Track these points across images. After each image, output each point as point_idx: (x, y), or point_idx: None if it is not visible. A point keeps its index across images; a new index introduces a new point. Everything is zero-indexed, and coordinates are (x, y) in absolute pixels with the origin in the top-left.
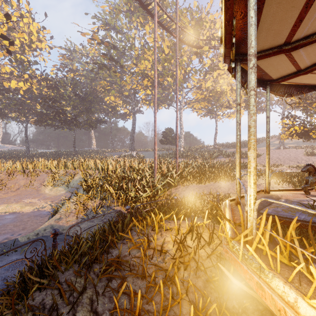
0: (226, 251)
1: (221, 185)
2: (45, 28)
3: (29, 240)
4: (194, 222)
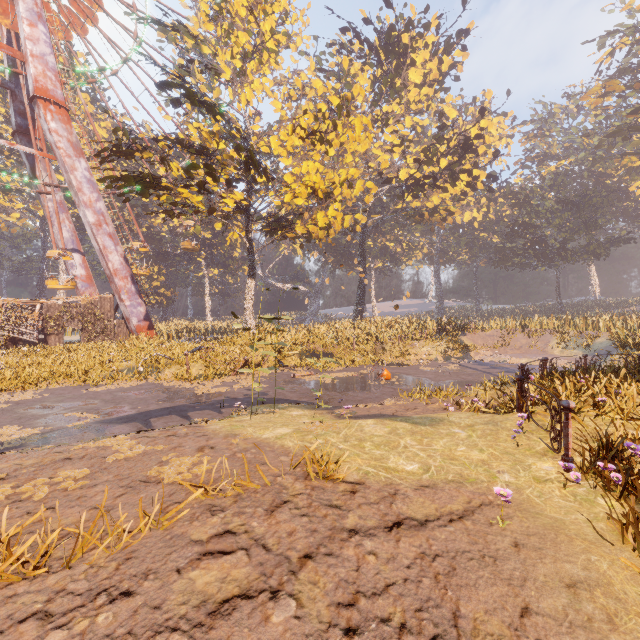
0: None
1: None
2: (505, 114)
3: None
4: None
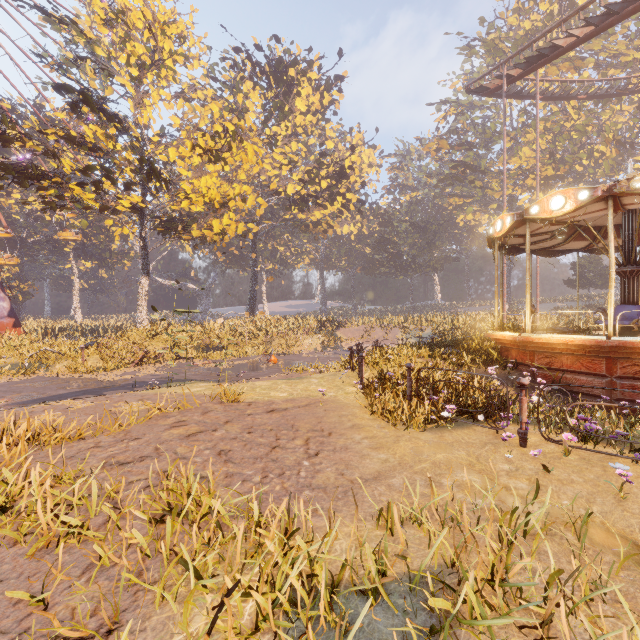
0: None
1: None
2: (375, 147)
3: None
4: None
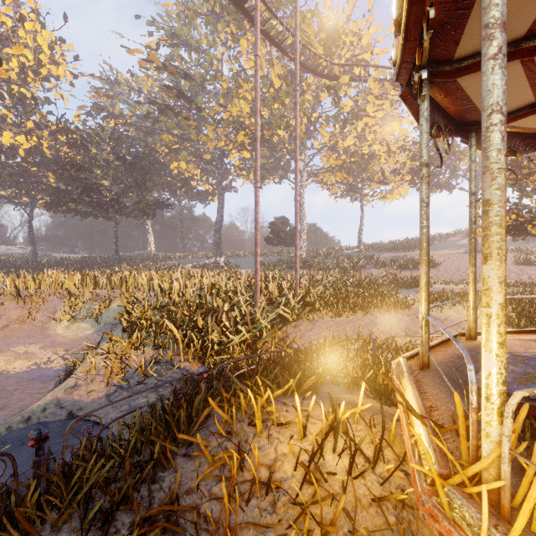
0: (433, 514)
1: (377, 320)
2: (64, 41)
3: (9, 433)
4: (339, 413)
